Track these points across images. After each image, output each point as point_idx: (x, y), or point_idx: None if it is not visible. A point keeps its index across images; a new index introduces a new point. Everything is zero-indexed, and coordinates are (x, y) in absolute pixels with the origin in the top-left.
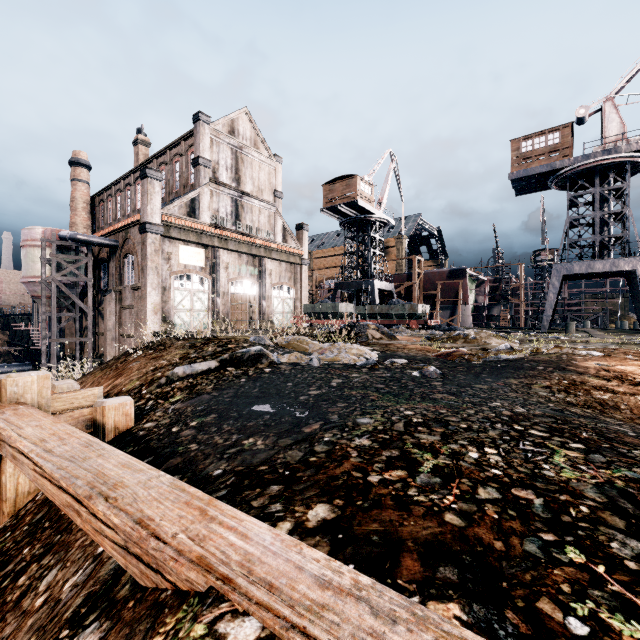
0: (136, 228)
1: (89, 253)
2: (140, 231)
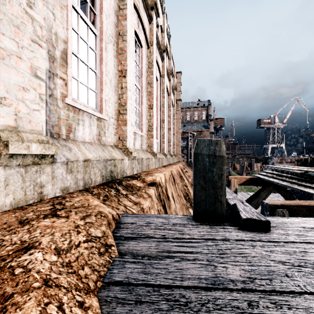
0: (206, 132)
1: (192, 137)
2: (210, 133)
